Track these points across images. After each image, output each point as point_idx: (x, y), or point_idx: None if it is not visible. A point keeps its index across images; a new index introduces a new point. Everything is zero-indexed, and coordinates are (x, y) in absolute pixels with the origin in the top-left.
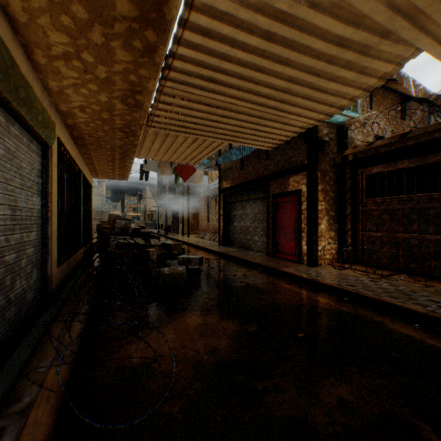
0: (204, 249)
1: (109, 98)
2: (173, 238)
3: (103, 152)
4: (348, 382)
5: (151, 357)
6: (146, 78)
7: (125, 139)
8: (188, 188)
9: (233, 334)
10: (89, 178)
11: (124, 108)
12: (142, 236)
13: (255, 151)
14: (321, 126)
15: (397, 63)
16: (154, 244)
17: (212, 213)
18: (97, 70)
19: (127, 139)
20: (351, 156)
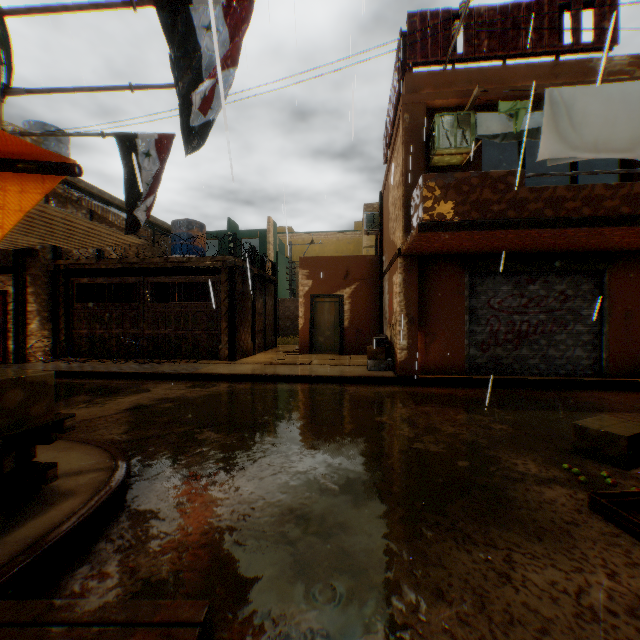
0: None
1: None
2: None
3: None
4: None
5: None
6: None
7: None
8: None
9: None
10: None
11: None
12: None
13: None
14: None
15: None
16: None
17: None
18: None
19: None
20: (66, 266)
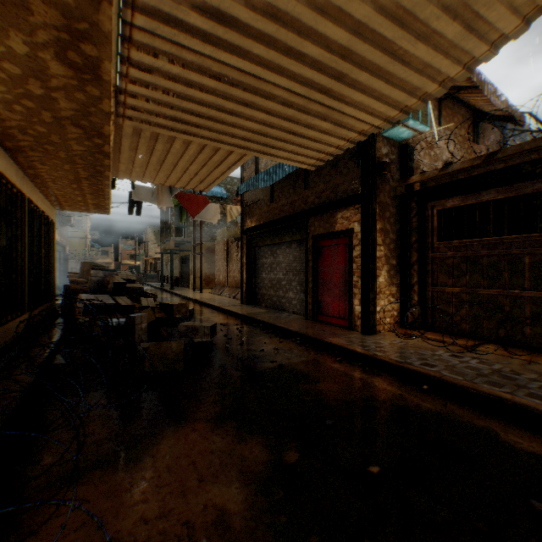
0: (221, 310)
1: (30, 46)
2: (180, 295)
3: (57, 165)
4: None
5: None
6: None
7: (86, 141)
8: (201, 228)
9: (259, 472)
10: (47, 209)
11: (67, 74)
12: (130, 294)
13: (289, 178)
14: (380, 143)
15: (524, 17)
16: (146, 306)
17: (233, 261)
18: None
19: (91, 142)
20: (419, 185)
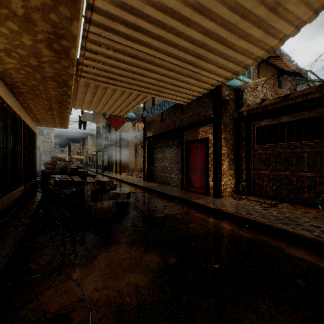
0: (132, 185)
1: (33, 41)
2: (108, 176)
3: (40, 101)
4: (268, 320)
5: (70, 304)
6: (68, 19)
7: (58, 89)
8: (120, 137)
9: (155, 268)
10: (32, 126)
11: (51, 55)
12: (80, 175)
13: (172, 108)
14: (223, 88)
15: (296, 26)
16: (90, 182)
17: (139, 156)
18: (12, 4)
19: (61, 89)
20: (246, 112)
